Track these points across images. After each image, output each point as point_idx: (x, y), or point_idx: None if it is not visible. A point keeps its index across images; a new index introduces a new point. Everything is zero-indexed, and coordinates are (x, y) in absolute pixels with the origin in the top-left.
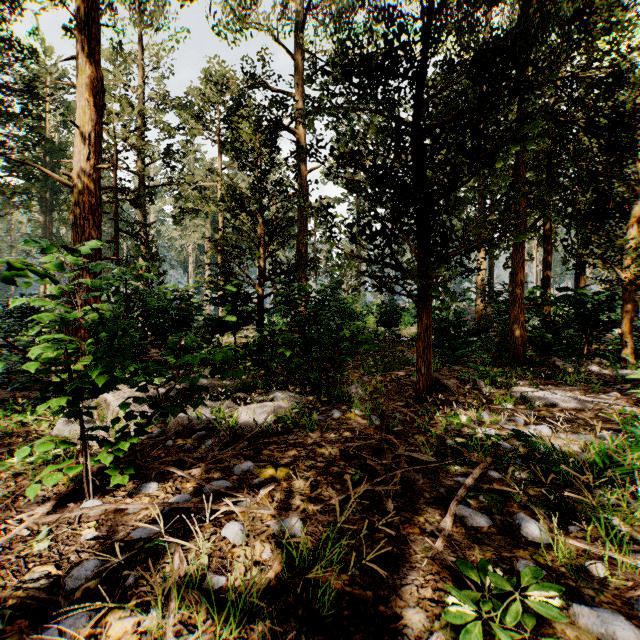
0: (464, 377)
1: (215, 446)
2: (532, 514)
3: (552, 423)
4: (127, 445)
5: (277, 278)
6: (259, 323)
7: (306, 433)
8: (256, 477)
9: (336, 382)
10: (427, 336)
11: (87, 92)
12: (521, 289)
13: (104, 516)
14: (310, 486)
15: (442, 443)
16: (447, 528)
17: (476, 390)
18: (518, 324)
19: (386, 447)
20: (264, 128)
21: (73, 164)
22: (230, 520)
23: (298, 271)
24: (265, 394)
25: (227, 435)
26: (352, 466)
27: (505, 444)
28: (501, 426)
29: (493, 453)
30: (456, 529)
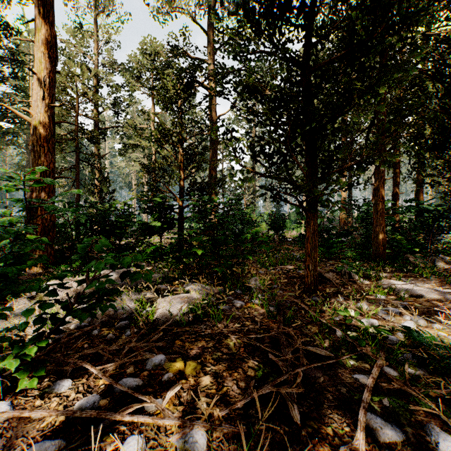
0: (339, 270)
1: (132, 338)
2: (442, 424)
3: (423, 313)
4: (35, 349)
5: (192, 192)
6: (180, 228)
7: (214, 323)
8: (166, 372)
9: (238, 274)
10: (314, 239)
11: (43, 46)
12: (382, 201)
13: (8, 423)
14: (216, 384)
15: (333, 334)
16: (361, 447)
17: (351, 282)
18: (380, 229)
19: (285, 339)
20: (183, 78)
21: (32, 103)
22: (134, 430)
23: (209, 188)
24: (182, 285)
25: (145, 326)
26: (255, 359)
27: (391, 336)
28: (381, 317)
29: (386, 349)
30: (368, 446)
